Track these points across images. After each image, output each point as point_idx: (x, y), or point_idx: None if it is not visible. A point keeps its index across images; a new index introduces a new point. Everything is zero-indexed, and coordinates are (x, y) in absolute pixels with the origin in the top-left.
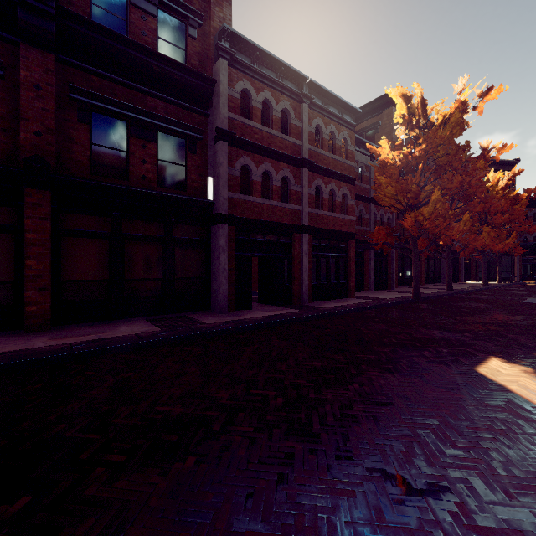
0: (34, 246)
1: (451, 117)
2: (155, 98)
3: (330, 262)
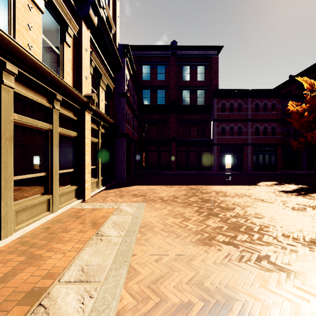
0: (173, 154)
1: None
2: (196, 114)
3: (264, 156)
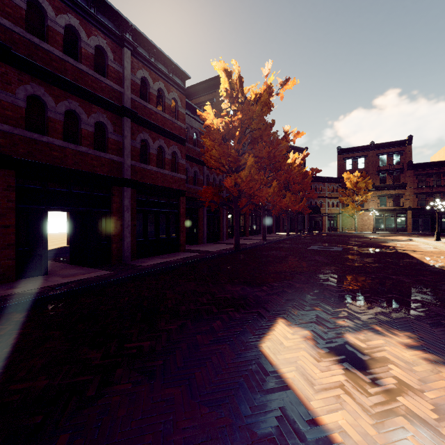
0: None
1: (261, 97)
2: None
3: (159, 218)
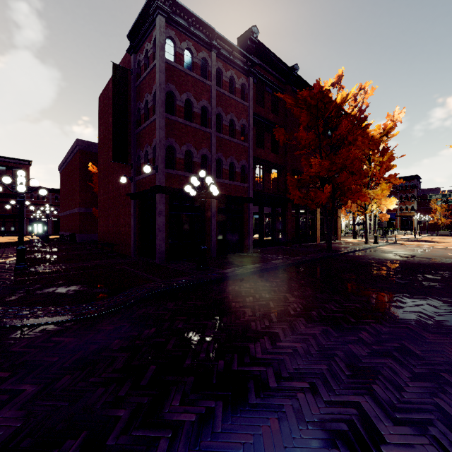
0: None
1: None
2: (12, 199)
3: None
